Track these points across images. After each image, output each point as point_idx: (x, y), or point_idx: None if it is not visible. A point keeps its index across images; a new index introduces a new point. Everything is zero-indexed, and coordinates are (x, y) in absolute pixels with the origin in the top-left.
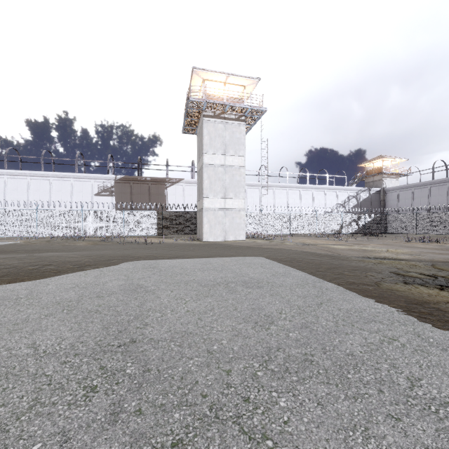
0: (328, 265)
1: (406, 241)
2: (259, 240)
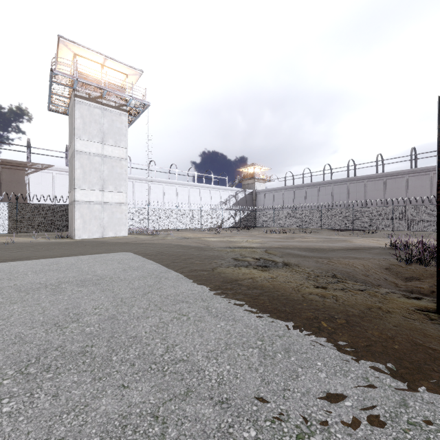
0: (188, 256)
1: (265, 233)
2: (142, 235)
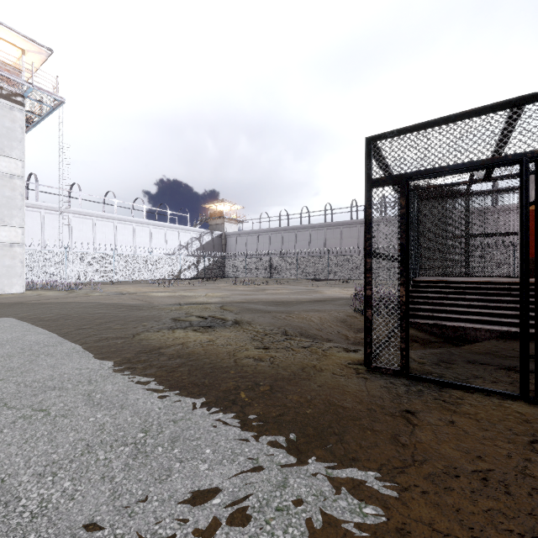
0: (107, 319)
1: (234, 285)
2: (52, 291)
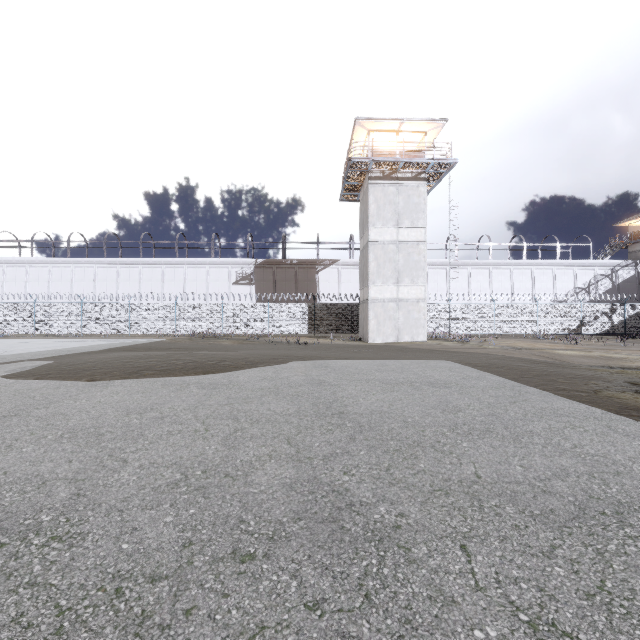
0: (539, 372)
1: None
2: (446, 341)
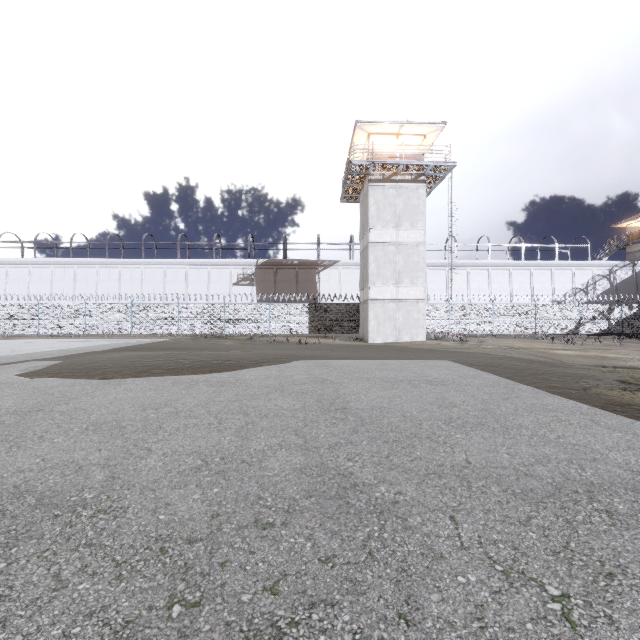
0: (534, 371)
1: None
2: (445, 341)
